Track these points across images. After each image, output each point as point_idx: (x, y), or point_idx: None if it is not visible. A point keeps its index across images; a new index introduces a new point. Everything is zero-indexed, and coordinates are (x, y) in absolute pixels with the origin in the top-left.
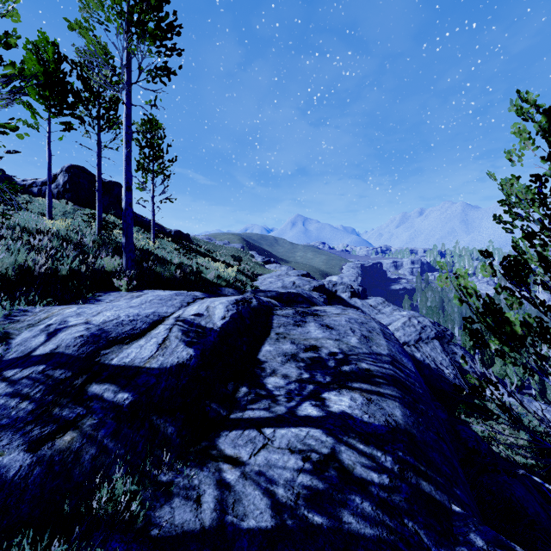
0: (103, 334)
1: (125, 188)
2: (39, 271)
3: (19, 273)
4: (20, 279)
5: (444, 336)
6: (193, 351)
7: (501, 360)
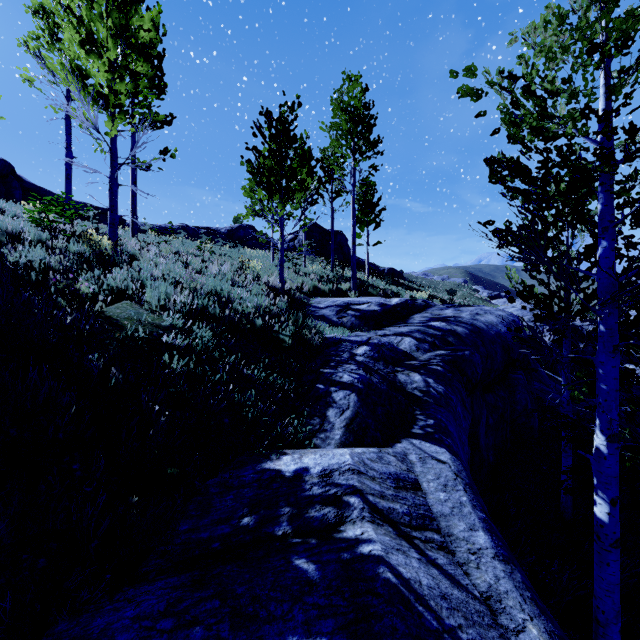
0: (349, 302)
1: (352, 244)
2: (319, 288)
3: (313, 288)
4: (313, 291)
5: None
6: (380, 308)
7: None
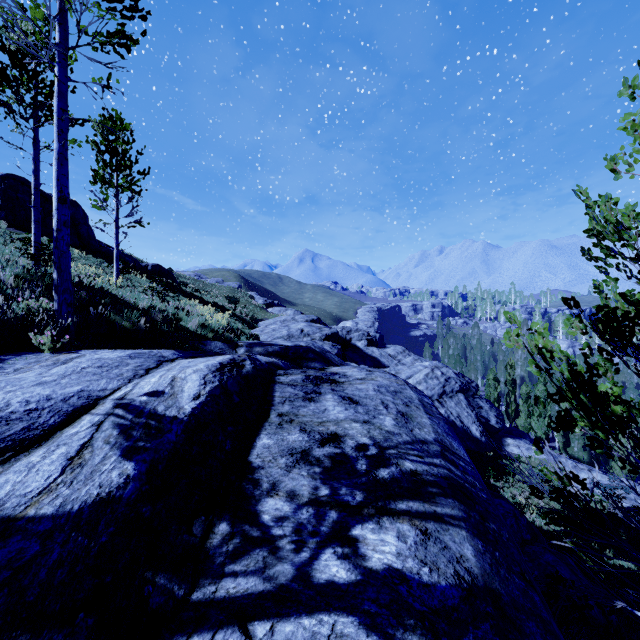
0: None
1: (56, 200)
2: None
3: None
4: None
5: (469, 388)
6: (133, 468)
7: (526, 412)
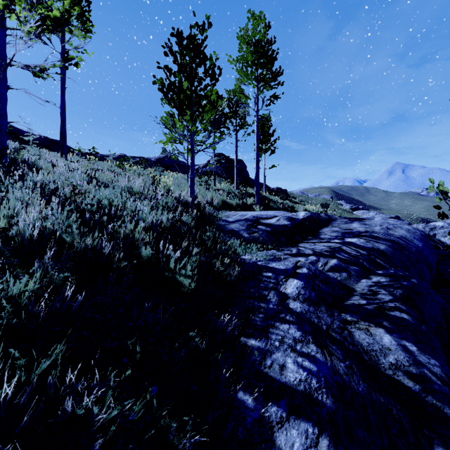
0: (258, 216)
1: (256, 163)
2: (227, 202)
3: (221, 202)
4: (222, 205)
5: None
6: (289, 223)
7: None
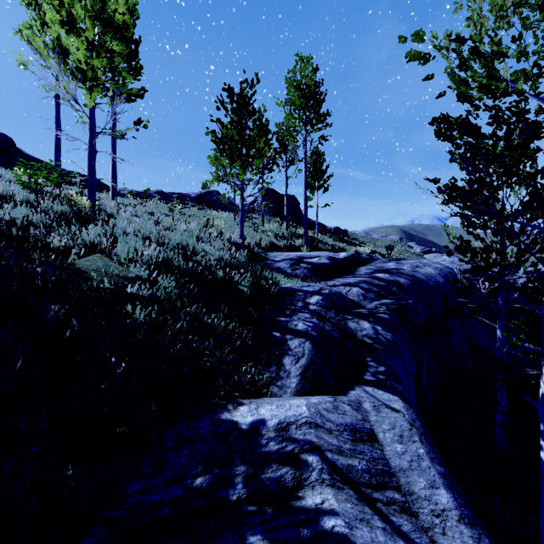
0: (302, 256)
1: (304, 205)
2: (275, 243)
3: (269, 244)
4: (270, 246)
5: None
6: (329, 261)
7: None
